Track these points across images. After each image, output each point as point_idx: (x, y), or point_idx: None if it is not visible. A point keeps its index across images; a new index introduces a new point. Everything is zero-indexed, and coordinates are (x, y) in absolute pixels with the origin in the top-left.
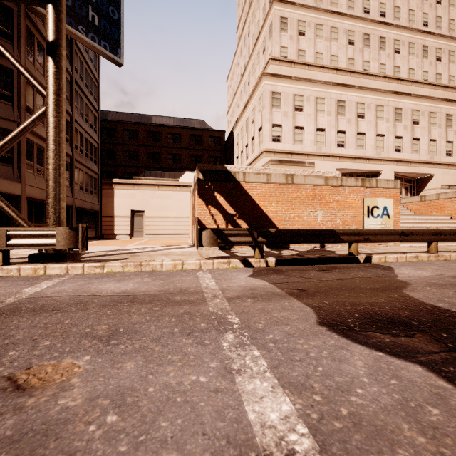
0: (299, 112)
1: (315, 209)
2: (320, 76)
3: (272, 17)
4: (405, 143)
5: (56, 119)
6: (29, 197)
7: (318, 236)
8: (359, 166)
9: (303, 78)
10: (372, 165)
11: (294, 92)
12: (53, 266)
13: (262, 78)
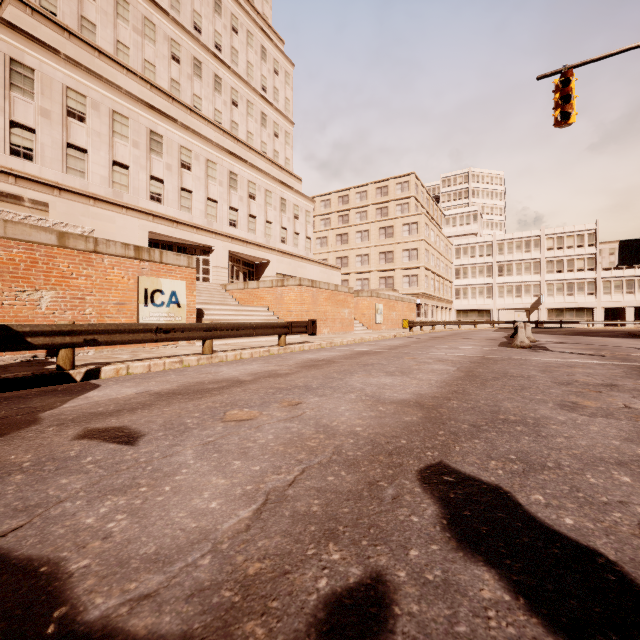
0: (78, 121)
1: (34, 286)
2: (123, 81)
3: None
4: (241, 218)
5: None
6: None
7: None
8: (184, 235)
9: (85, 67)
10: (203, 237)
11: (67, 83)
12: None
13: None
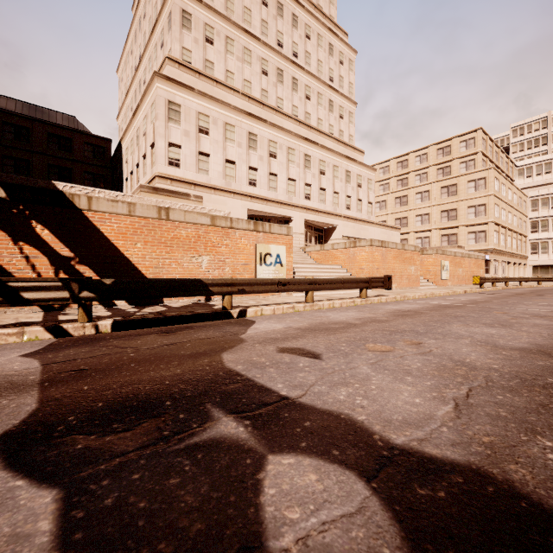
0: (204, 135)
1: (199, 253)
2: (230, 99)
3: (171, 5)
4: (313, 192)
5: None
6: None
7: (179, 287)
8: (271, 209)
9: (209, 95)
10: (285, 210)
11: (198, 110)
12: None
13: (154, 78)
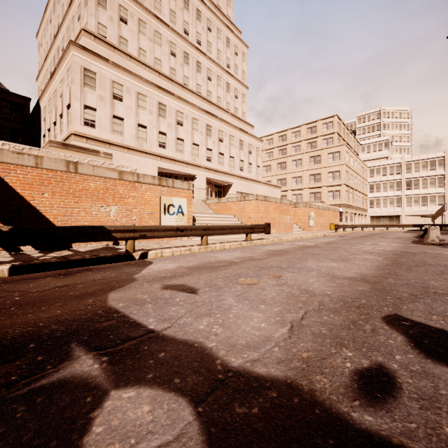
0: (118, 101)
1: (107, 203)
2: (143, 73)
3: None
4: (214, 155)
5: None
6: None
7: (82, 234)
8: (179, 168)
9: (122, 67)
10: (190, 169)
11: (113, 79)
12: None
13: (70, 46)
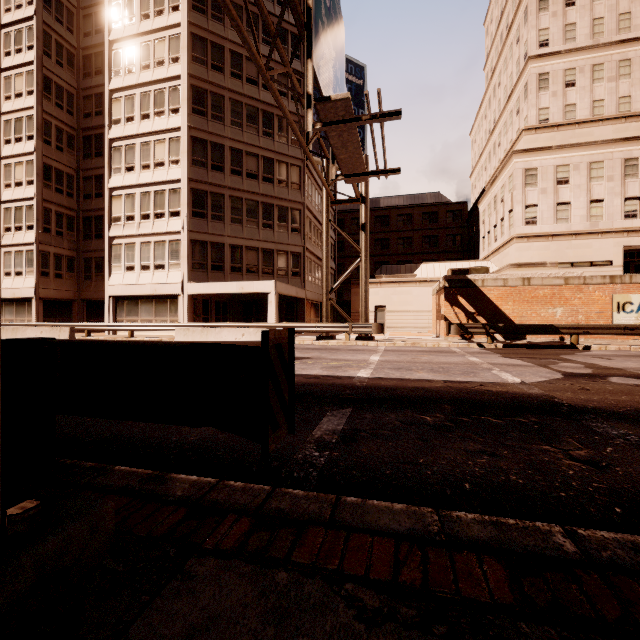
0: (563, 185)
1: (553, 306)
2: (597, 132)
3: (527, 76)
4: None
5: (366, 264)
6: (306, 299)
7: (538, 329)
8: None
9: (568, 145)
10: None
11: (556, 164)
12: (371, 342)
13: (512, 156)
